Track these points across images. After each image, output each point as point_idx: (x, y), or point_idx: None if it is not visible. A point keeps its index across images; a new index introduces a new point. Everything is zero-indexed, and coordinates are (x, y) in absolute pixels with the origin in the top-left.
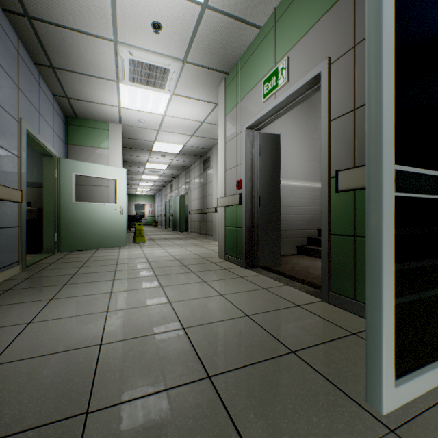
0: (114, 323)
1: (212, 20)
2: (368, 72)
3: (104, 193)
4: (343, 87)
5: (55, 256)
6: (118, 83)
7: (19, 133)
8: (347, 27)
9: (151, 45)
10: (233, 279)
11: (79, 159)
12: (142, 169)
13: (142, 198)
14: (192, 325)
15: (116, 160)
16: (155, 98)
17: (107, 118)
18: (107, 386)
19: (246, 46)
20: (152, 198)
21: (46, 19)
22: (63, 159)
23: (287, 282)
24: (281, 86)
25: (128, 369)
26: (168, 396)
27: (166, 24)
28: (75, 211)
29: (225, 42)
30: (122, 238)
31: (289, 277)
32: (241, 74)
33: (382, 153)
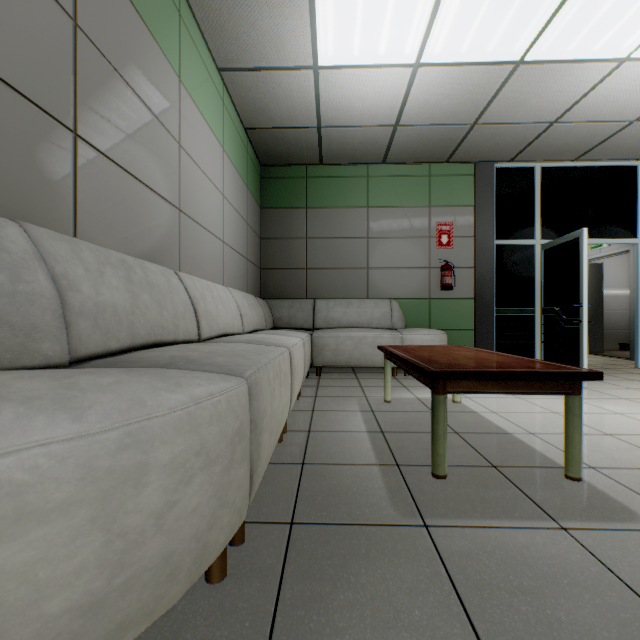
0: None
1: None
2: (634, 284)
3: None
4: None
5: None
6: None
7: None
8: None
9: None
10: None
11: None
12: None
13: None
14: None
15: None
16: None
17: None
18: None
19: None
20: None
21: None
22: None
23: (608, 357)
24: (604, 247)
25: None
26: None
27: None
28: None
29: None
30: None
31: (610, 356)
32: None
33: (637, 305)
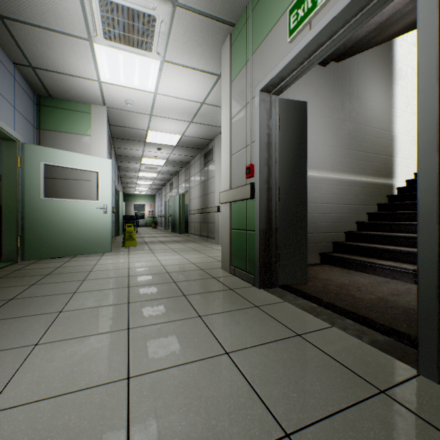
0: None
1: None
2: None
3: (85, 188)
4: None
5: (14, 266)
6: (92, 44)
7: None
8: None
9: None
10: (243, 311)
11: (54, 147)
12: (138, 165)
13: (141, 198)
14: None
15: (99, 149)
16: (141, 67)
17: (87, 97)
18: None
19: None
20: (152, 198)
21: None
22: (28, 145)
23: (332, 320)
24: (323, 4)
25: None
26: None
27: None
28: (44, 209)
29: None
30: (105, 242)
31: (329, 307)
32: (253, 18)
33: None
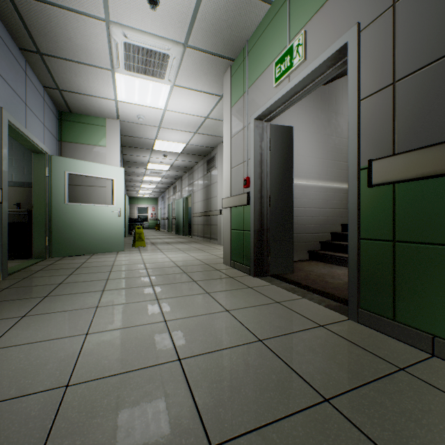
0: (92, 351)
1: None
2: None
3: (100, 194)
4: (377, 57)
5: (45, 262)
6: (113, 73)
7: None
8: None
9: (148, 25)
10: (240, 290)
11: (74, 157)
12: (144, 170)
13: (144, 200)
14: (191, 355)
15: (113, 159)
16: (154, 89)
17: (104, 113)
18: None
19: (254, 26)
20: (155, 201)
21: None
22: (54, 157)
23: (304, 294)
24: (297, 66)
25: (95, 431)
26: None
27: None
28: (68, 213)
29: (231, 21)
30: (119, 242)
31: (305, 287)
32: (249, 59)
33: None
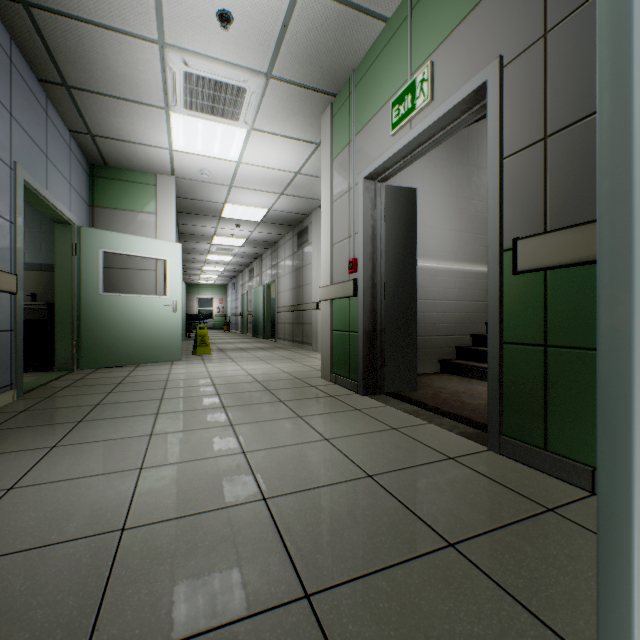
0: (150, 489)
1: (311, 7)
2: (602, 41)
3: (148, 280)
4: (525, 102)
5: (73, 375)
6: (168, 112)
7: (12, 185)
8: (532, 3)
9: (217, 49)
10: (344, 413)
11: (111, 228)
12: (207, 245)
13: (207, 289)
14: (279, 493)
15: (166, 231)
16: (224, 135)
17: (153, 166)
18: (124, 615)
19: (363, 50)
20: (223, 290)
21: (52, 6)
22: (85, 229)
23: (430, 419)
24: (421, 109)
25: (164, 579)
26: (231, 638)
27: (240, 15)
28: (104, 307)
29: (332, 43)
30: (175, 348)
31: (433, 410)
32: (357, 96)
33: (632, 190)
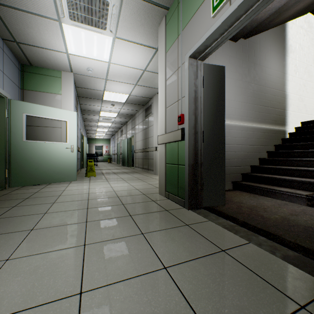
0: None
1: None
2: None
3: (57, 133)
4: None
5: (3, 191)
6: (61, 24)
7: None
8: None
9: None
10: (177, 229)
11: (34, 102)
12: (97, 117)
13: (100, 141)
14: None
15: (67, 104)
16: (98, 42)
17: (59, 66)
18: None
19: None
20: (108, 141)
21: None
22: (13, 101)
23: (248, 236)
24: None
25: None
26: None
27: None
28: (26, 149)
29: None
30: (72, 173)
31: (245, 225)
32: (183, 2)
33: None
